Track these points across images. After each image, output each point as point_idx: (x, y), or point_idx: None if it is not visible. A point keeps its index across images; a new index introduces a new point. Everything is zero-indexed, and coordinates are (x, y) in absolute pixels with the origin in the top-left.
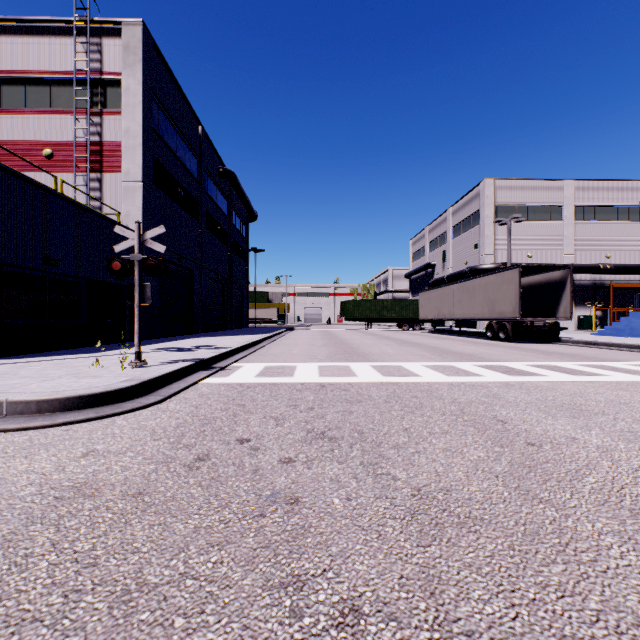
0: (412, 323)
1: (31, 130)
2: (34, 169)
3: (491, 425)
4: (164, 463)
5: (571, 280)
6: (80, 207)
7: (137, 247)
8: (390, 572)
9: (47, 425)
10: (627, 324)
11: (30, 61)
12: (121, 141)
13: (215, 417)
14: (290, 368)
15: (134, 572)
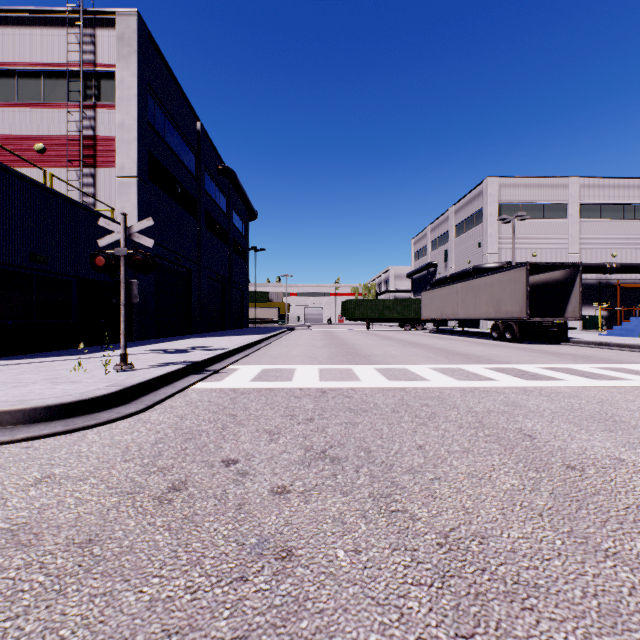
0: (414, 323)
1: (23, 124)
2: (26, 164)
3: (518, 441)
4: (130, 494)
5: (580, 279)
6: (70, 202)
7: (123, 241)
8: None
9: (5, 441)
10: (637, 324)
11: (22, 53)
12: (115, 135)
13: (201, 430)
14: (289, 371)
15: None
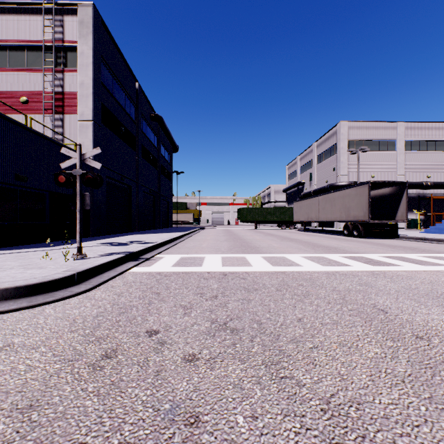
0: (288, 224)
1: (12, 83)
2: (14, 112)
3: (374, 315)
4: (70, 361)
5: (407, 192)
6: (44, 138)
7: (78, 164)
8: None
9: None
10: None
11: (11, 33)
12: (77, 91)
13: (132, 305)
14: (200, 259)
15: None
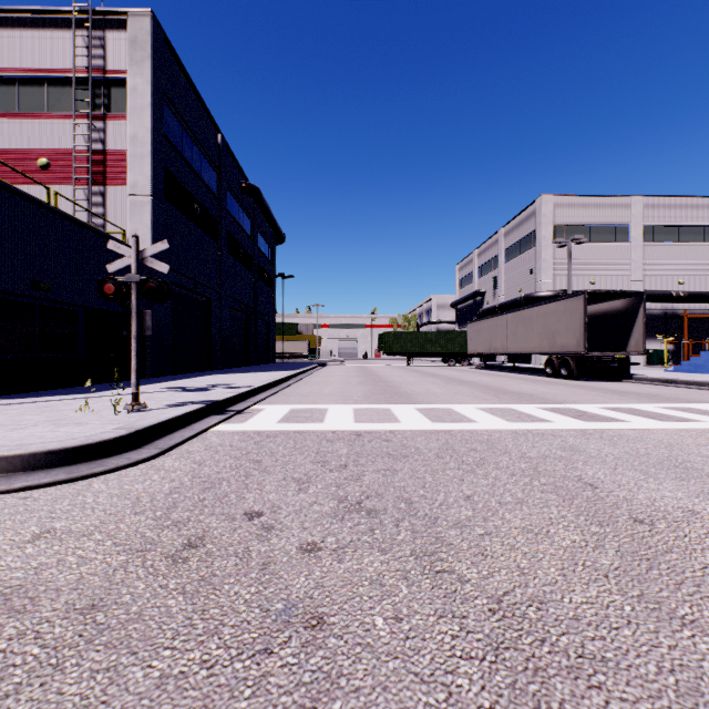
0: (459, 358)
1: (24, 137)
2: (28, 181)
3: (578, 491)
4: (140, 552)
5: (644, 309)
6: (77, 223)
7: (134, 266)
8: None
9: (0, 491)
10: (707, 359)
11: (23, 58)
12: (127, 149)
13: (221, 478)
14: (320, 411)
15: None
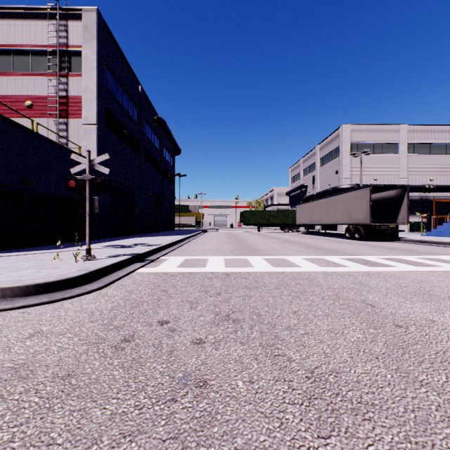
0: (291, 227)
1: (17, 87)
2: (19, 116)
3: (362, 308)
4: (95, 344)
5: (407, 196)
6: (50, 142)
7: (88, 169)
8: None
9: (7, 308)
10: (447, 228)
11: (16, 38)
12: (82, 95)
13: (143, 301)
14: (203, 260)
15: None
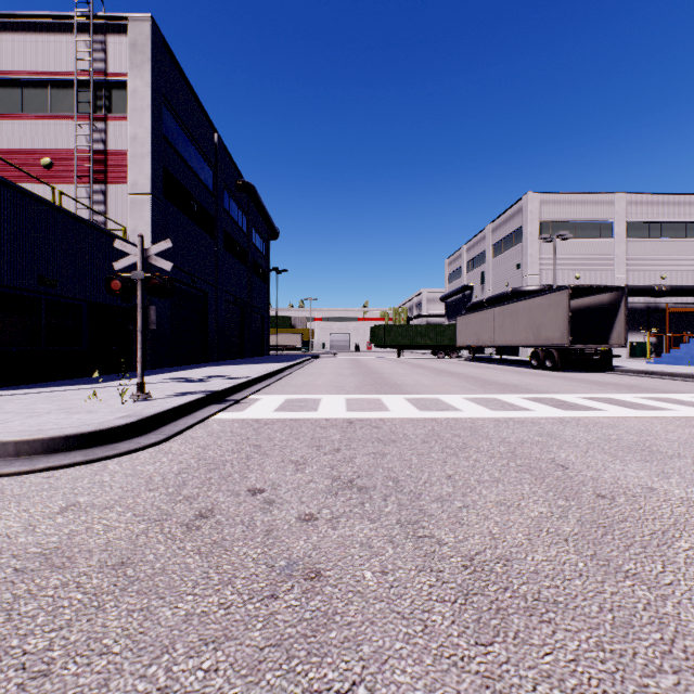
0: (448, 350)
1: (28, 137)
2: (32, 180)
3: (550, 471)
4: (157, 521)
5: (625, 303)
6: (80, 221)
7: (140, 264)
8: (442, 687)
9: (25, 471)
10: (687, 351)
11: (27, 61)
12: (128, 149)
13: (225, 461)
14: (314, 401)
15: (97, 686)
